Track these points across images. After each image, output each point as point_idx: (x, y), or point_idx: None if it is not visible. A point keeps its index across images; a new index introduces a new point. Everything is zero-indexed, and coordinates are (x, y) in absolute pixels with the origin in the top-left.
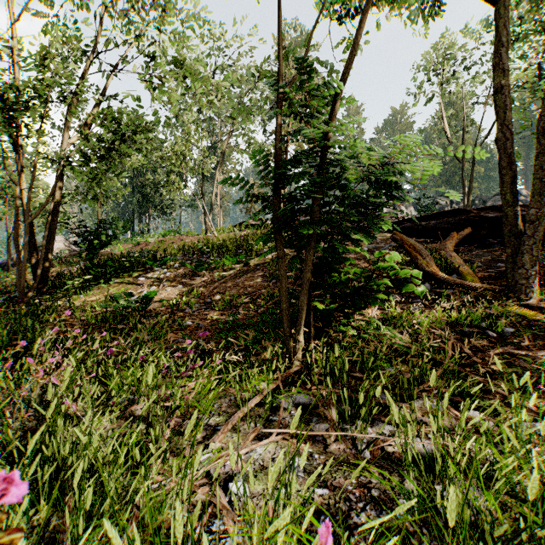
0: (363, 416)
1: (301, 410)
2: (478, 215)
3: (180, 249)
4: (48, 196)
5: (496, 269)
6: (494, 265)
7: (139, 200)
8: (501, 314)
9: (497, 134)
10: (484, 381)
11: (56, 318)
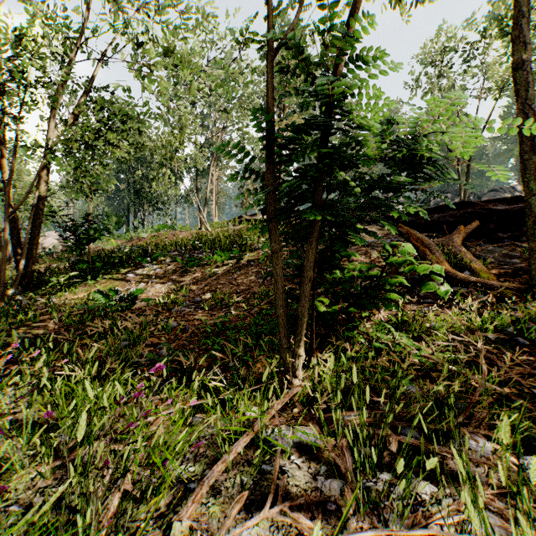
0: (387, 464)
1: (304, 452)
2: (485, 208)
3: (171, 245)
4: (30, 188)
5: (511, 265)
6: (508, 261)
7: (134, 196)
8: (529, 317)
9: (517, 114)
10: (535, 408)
11: (32, 319)
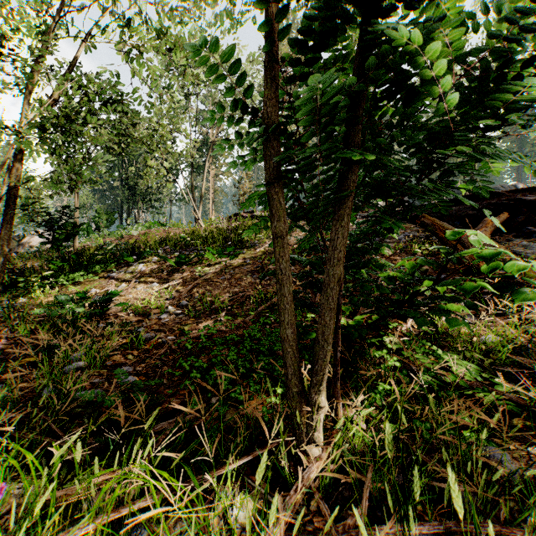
0: None
1: None
2: (513, 198)
3: (161, 242)
4: None
5: None
6: None
7: (127, 193)
8: None
9: None
10: None
11: None
